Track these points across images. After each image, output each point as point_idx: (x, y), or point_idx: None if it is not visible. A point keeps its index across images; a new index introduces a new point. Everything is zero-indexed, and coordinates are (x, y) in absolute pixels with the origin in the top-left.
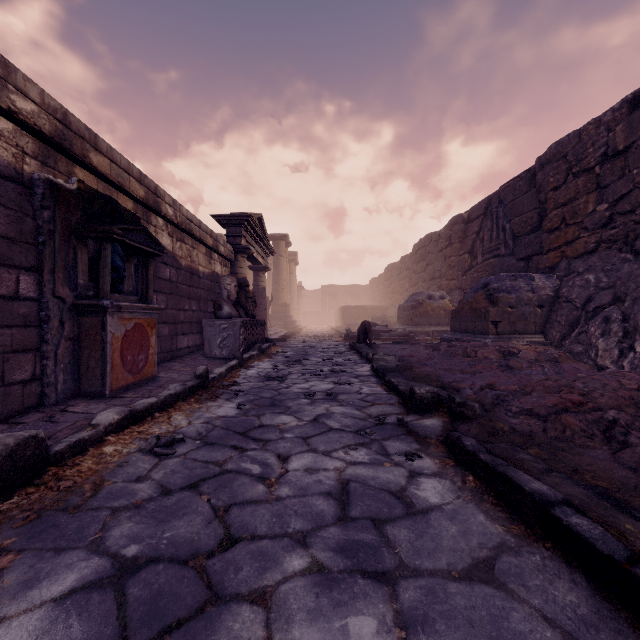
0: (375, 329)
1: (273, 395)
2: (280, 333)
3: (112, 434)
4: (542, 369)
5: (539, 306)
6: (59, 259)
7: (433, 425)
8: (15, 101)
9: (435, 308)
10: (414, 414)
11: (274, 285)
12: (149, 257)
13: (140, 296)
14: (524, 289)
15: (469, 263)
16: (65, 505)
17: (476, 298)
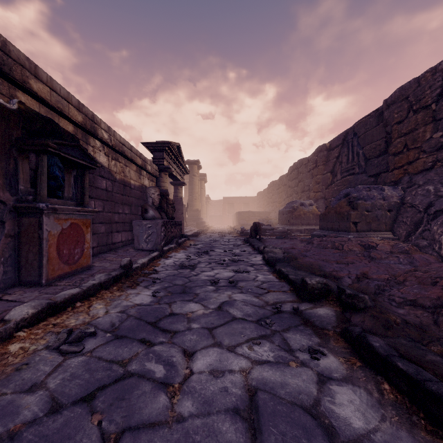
0: (262, 228)
1: (184, 282)
2: (193, 230)
3: (24, 329)
4: (398, 259)
5: (388, 210)
6: None
7: (327, 315)
8: None
9: (306, 212)
10: (306, 302)
11: (189, 196)
12: (85, 169)
13: (79, 201)
14: (377, 197)
15: (331, 180)
16: None
17: (340, 204)
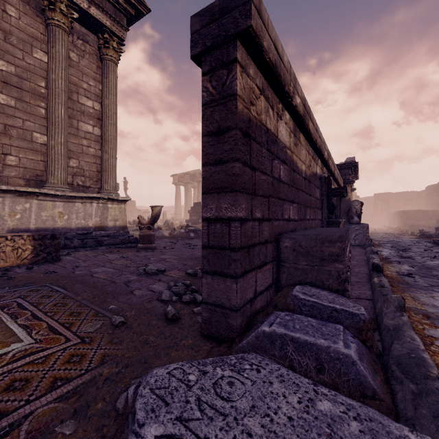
0: None
1: (421, 265)
2: None
3: None
4: None
5: None
6: (325, 204)
7: None
8: (325, 154)
9: None
10: None
11: None
12: (340, 198)
13: None
14: None
15: None
16: (402, 283)
17: None
